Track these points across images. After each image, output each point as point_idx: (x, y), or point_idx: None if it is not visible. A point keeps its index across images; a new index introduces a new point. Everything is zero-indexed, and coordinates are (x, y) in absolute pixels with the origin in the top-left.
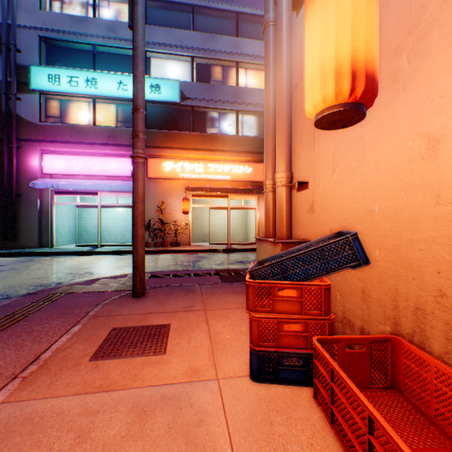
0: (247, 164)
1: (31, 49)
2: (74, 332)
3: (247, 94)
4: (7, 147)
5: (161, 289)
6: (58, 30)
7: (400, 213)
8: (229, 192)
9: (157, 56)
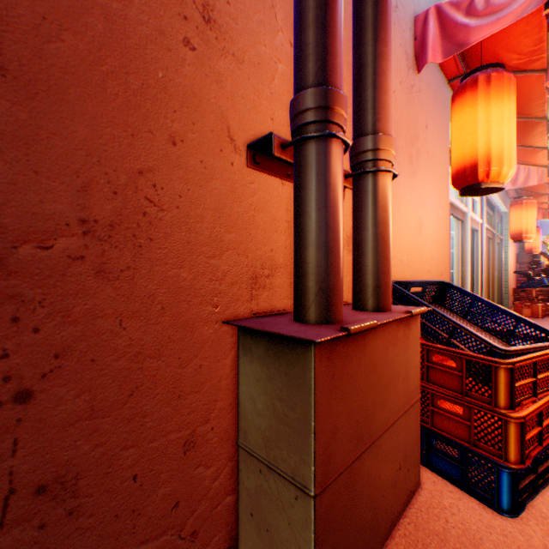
0: None
1: None
2: None
3: None
4: None
5: None
6: None
7: (413, 266)
8: None
9: None
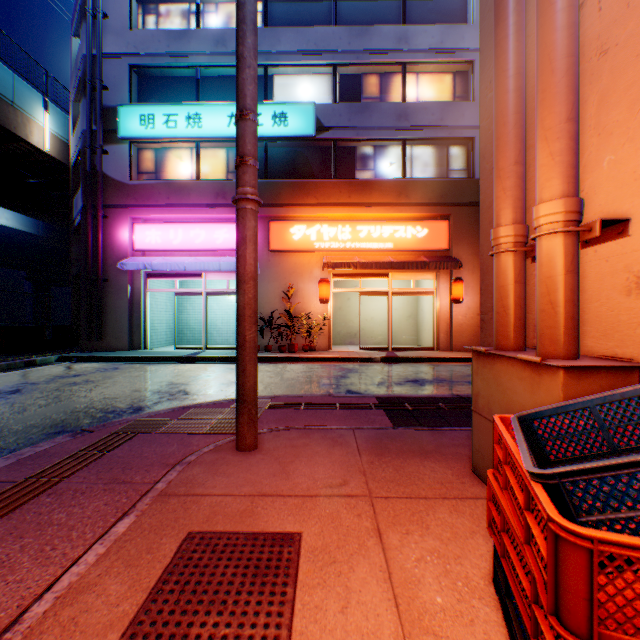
0: (419, 224)
1: (120, 84)
2: (115, 539)
3: (419, 113)
4: (91, 217)
5: (285, 434)
6: (152, 53)
7: None
8: (391, 268)
9: (282, 71)
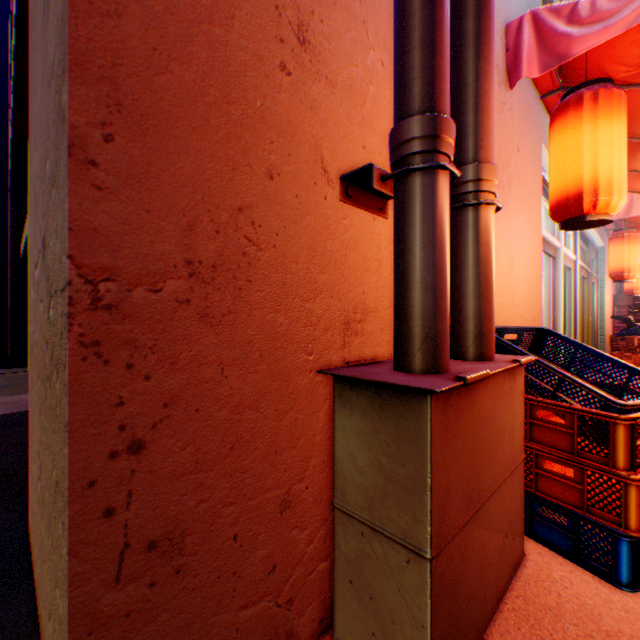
0: None
1: None
2: None
3: None
4: None
5: None
6: None
7: (504, 310)
8: None
9: None
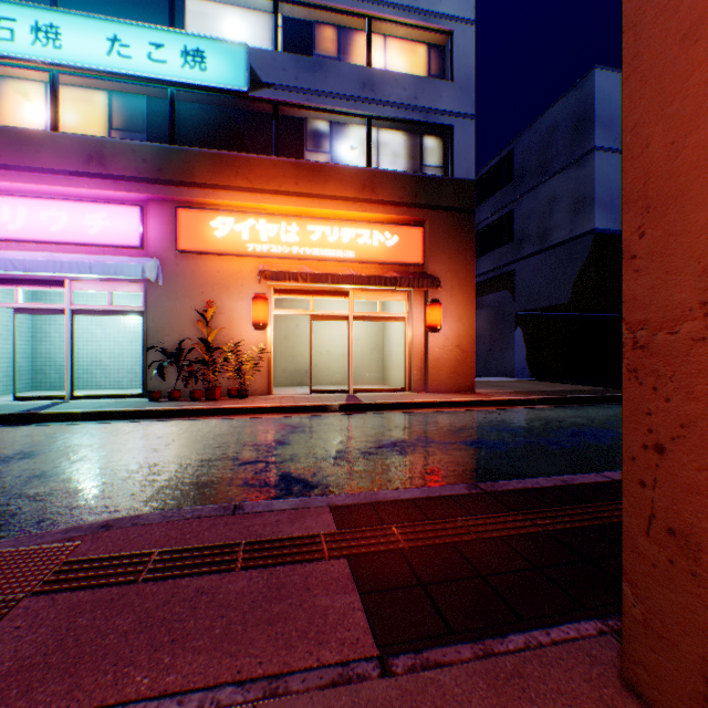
0: (388, 229)
1: None
2: None
3: (389, 85)
4: None
5: None
6: None
7: None
8: (353, 283)
9: None
